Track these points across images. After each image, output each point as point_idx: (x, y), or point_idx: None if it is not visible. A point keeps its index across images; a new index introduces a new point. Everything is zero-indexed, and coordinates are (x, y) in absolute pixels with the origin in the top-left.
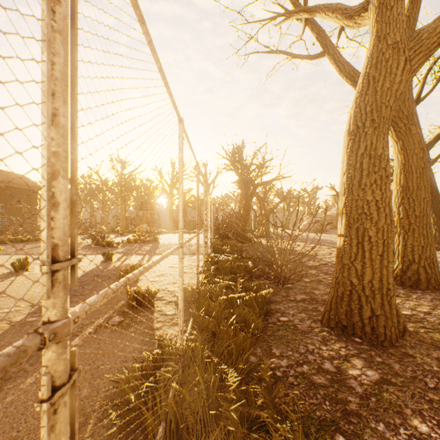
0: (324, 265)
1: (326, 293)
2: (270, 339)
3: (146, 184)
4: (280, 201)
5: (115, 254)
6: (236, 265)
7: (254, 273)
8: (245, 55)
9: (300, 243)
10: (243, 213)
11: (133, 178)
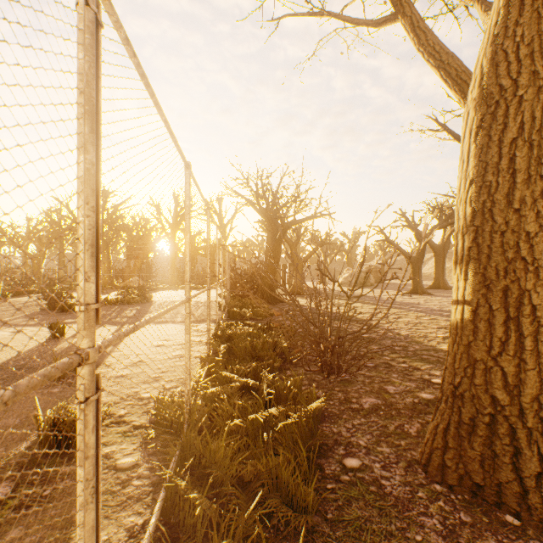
0: (385, 336)
1: (405, 390)
2: (337, 537)
3: (140, 223)
4: (318, 248)
5: (76, 324)
6: (261, 343)
7: (288, 354)
8: (274, 19)
9: (343, 301)
10: (269, 262)
11: (121, 215)
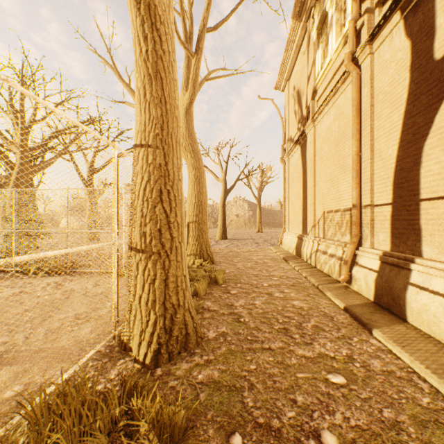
0: None
1: None
2: None
3: None
4: None
5: None
6: None
7: None
8: None
9: None
10: None
11: None
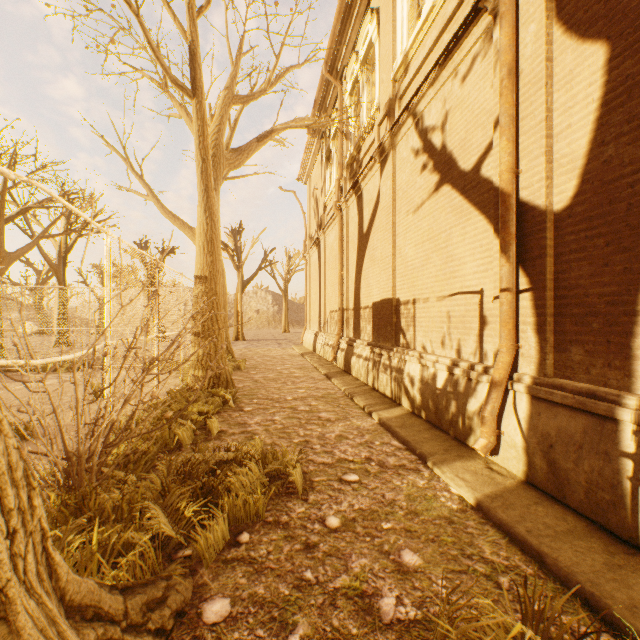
0: None
1: None
2: None
3: None
4: None
5: None
6: None
7: None
8: None
9: None
10: None
11: None
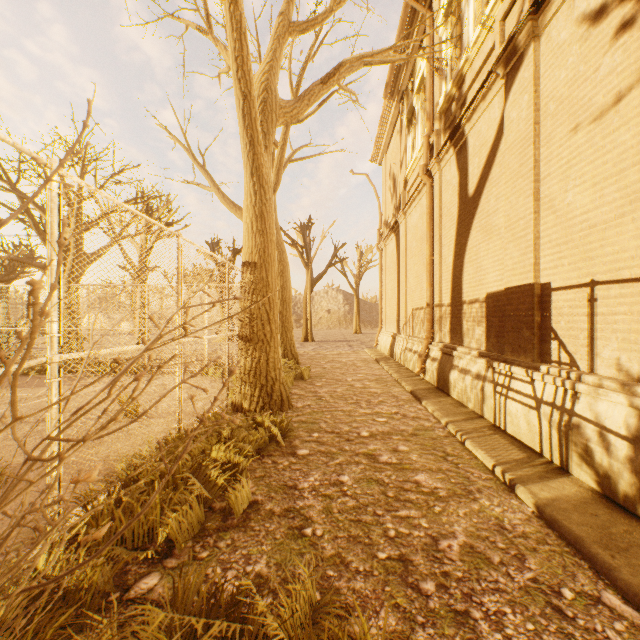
0: None
1: None
2: None
3: None
4: None
5: None
6: None
7: None
8: None
9: None
10: None
11: None
